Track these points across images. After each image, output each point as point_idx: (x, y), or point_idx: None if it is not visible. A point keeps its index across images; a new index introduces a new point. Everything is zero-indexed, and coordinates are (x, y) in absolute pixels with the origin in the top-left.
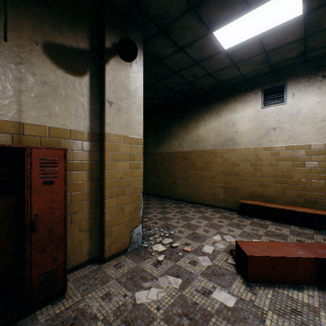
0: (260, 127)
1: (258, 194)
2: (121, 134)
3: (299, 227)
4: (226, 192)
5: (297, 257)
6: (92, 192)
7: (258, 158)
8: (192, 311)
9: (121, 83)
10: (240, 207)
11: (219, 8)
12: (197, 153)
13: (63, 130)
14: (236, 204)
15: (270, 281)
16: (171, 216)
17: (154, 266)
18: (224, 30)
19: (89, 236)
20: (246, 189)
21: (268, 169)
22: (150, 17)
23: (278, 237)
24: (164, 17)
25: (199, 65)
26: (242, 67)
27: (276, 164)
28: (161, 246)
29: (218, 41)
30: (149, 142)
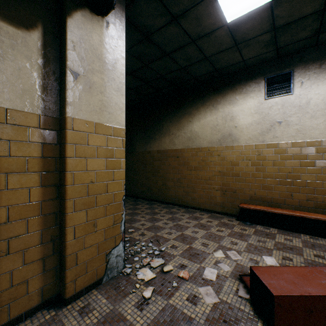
0: (262, 121)
1: (261, 198)
2: (92, 120)
3: (310, 236)
4: (224, 195)
5: None
6: (47, 203)
7: (261, 156)
8: None
9: (93, 50)
10: (239, 212)
11: None
12: (191, 151)
13: None
14: (235, 208)
15: None
16: (162, 224)
17: (137, 309)
18: None
19: (42, 268)
20: (247, 192)
21: (272, 169)
22: None
23: (292, 251)
24: None
25: (196, 45)
26: (244, 50)
27: (281, 163)
28: (148, 272)
29: (220, 8)
30: (137, 139)
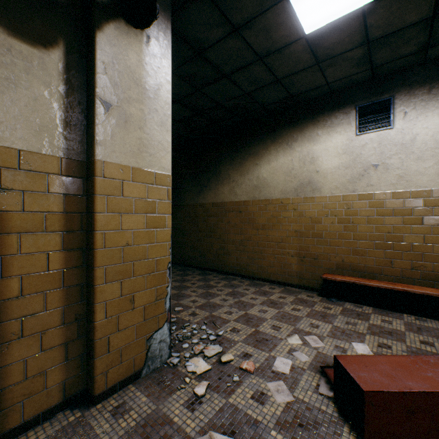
0: (353, 164)
1: (350, 266)
2: (129, 164)
3: (416, 317)
4: (302, 262)
5: None
6: (71, 272)
7: (350, 211)
8: None
9: (130, 72)
10: (322, 285)
11: None
12: (258, 204)
13: (1, 149)
14: (316, 280)
15: None
16: (219, 301)
17: (187, 409)
18: None
19: (64, 356)
20: (332, 258)
21: (365, 227)
22: None
23: (391, 337)
24: None
25: (264, 64)
26: (329, 69)
27: (378, 220)
28: (201, 363)
29: (296, 16)
30: (186, 188)
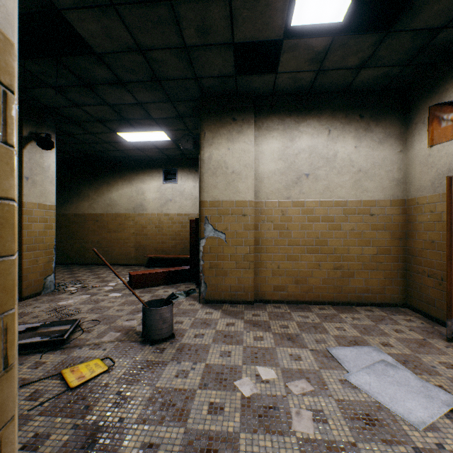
0: (162, 198)
1: (161, 250)
2: (36, 202)
3: None
4: (138, 250)
5: (158, 272)
6: None
7: (161, 222)
8: (97, 300)
9: (37, 162)
10: (148, 262)
11: (119, 126)
12: (110, 216)
13: None
14: (145, 259)
15: (144, 287)
16: (81, 275)
17: (69, 295)
18: (125, 134)
19: None
20: (153, 247)
21: (167, 230)
22: (64, 116)
23: None
24: (76, 118)
25: (110, 144)
26: (146, 152)
27: (172, 226)
28: (73, 288)
29: (122, 137)
30: None
